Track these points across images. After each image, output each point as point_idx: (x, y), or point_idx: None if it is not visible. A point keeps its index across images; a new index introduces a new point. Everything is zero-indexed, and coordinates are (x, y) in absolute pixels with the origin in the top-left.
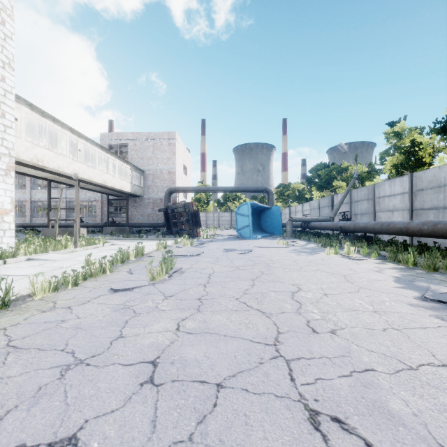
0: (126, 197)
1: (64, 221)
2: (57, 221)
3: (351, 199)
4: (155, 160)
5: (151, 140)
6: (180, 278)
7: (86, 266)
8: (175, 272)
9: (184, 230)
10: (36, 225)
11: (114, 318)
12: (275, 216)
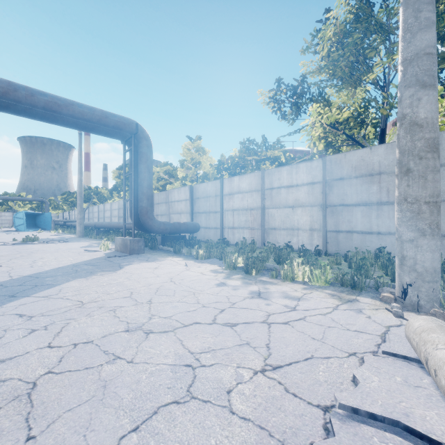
0: None
1: None
2: None
3: (89, 211)
4: None
5: None
6: None
7: None
8: None
9: None
10: None
11: None
12: (47, 219)
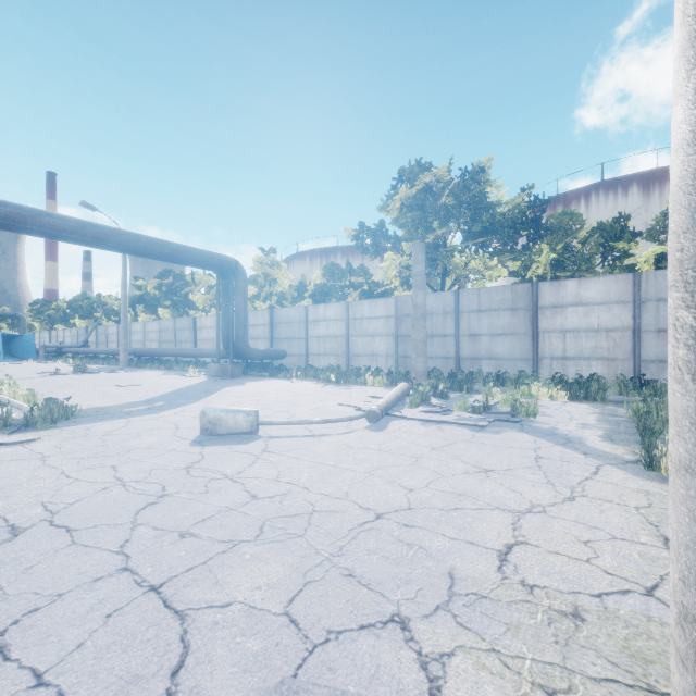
0: None
1: None
2: None
3: (98, 332)
4: None
5: None
6: None
7: None
8: None
9: None
10: None
11: None
12: (29, 343)
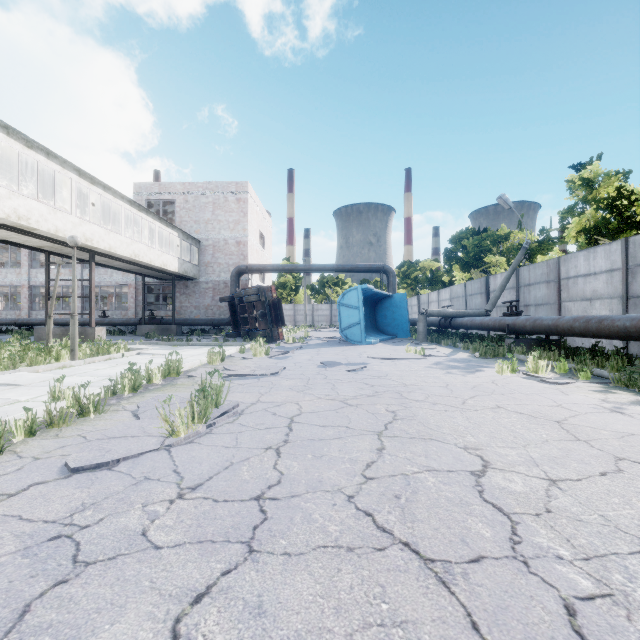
0: (172, 279)
1: (79, 317)
2: (51, 315)
3: (519, 282)
4: (216, 224)
5: (211, 194)
6: (231, 429)
7: (51, 401)
8: (224, 413)
9: (258, 329)
10: (36, 323)
11: (1, 589)
12: (399, 309)
